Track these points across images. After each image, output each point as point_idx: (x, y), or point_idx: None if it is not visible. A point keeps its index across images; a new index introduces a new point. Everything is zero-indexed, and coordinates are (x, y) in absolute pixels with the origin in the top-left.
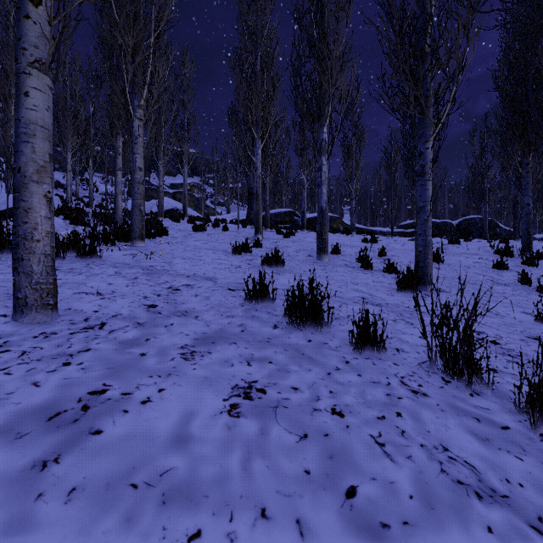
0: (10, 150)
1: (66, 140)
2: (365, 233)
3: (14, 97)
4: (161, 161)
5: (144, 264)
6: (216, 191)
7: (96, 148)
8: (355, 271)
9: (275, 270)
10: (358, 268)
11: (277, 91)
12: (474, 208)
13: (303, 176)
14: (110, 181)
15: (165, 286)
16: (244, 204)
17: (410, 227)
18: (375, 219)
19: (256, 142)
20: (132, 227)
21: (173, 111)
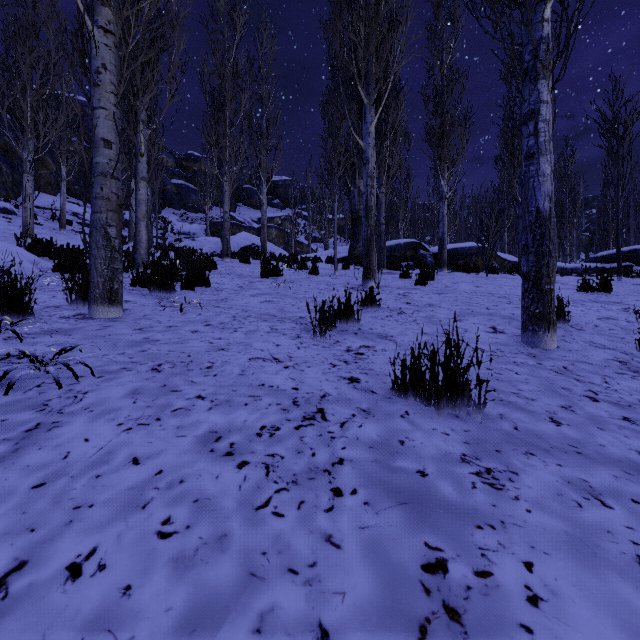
0: (28, 173)
1: None
2: None
3: (30, 98)
4: (226, 176)
5: None
6: (311, 222)
7: (175, 181)
8: None
9: (451, 423)
10: None
11: (406, 6)
12: None
13: (441, 182)
14: (189, 219)
15: None
16: (347, 238)
17: (615, 260)
18: None
19: (366, 113)
20: (89, 275)
21: (243, 103)
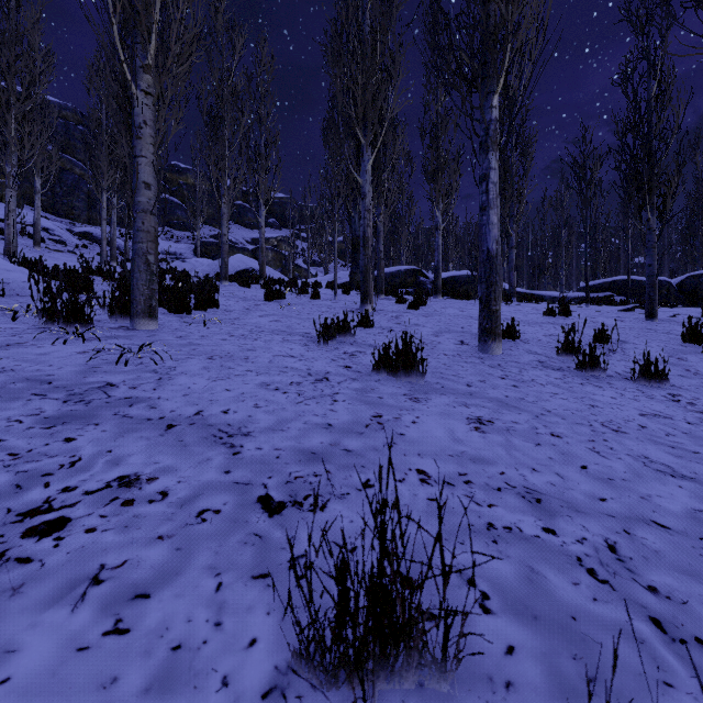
0: (11, 187)
1: (100, 176)
2: (533, 300)
3: (15, 109)
4: (224, 198)
5: (95, 379)
6: (310, 245)
7: None
8: (572, 378)
9: (404, 384)
10: (571, 371)
11: (398, 61)
12: (697, 259)
13: (436, 213)
14: (174, 237)
15: (32, 497)
16: (348, 263)
17: (599, 290)
18: (536, 279)
19: (363, 152)
20: (132, 294)
21: (242, 124)
